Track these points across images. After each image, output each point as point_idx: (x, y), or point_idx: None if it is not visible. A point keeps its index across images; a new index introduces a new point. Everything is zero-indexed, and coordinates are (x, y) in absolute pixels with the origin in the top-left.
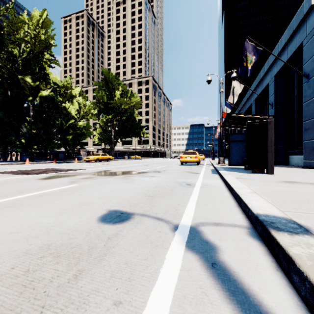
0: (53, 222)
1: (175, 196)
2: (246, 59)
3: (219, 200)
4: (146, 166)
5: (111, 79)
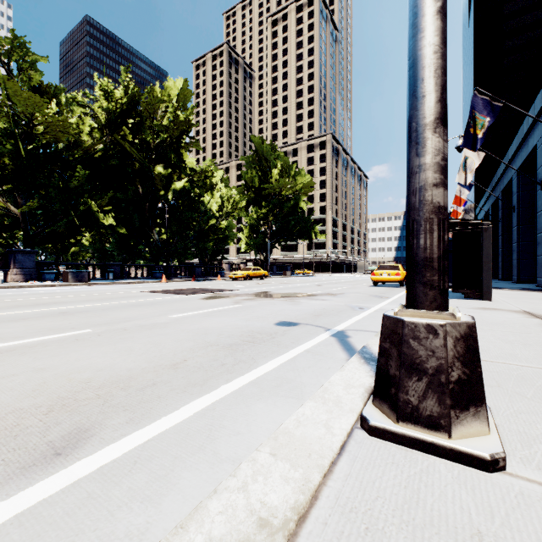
0: (246, 324)
1: (339, 316)
2: (474, 123)
3: (380, 320)
4: (319, 286)
5: (265, 152)
